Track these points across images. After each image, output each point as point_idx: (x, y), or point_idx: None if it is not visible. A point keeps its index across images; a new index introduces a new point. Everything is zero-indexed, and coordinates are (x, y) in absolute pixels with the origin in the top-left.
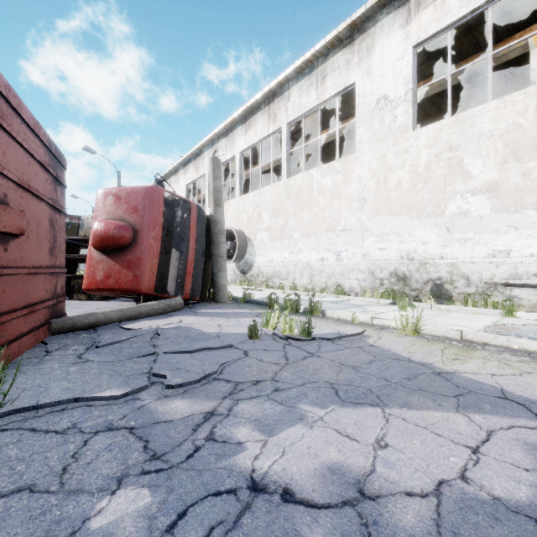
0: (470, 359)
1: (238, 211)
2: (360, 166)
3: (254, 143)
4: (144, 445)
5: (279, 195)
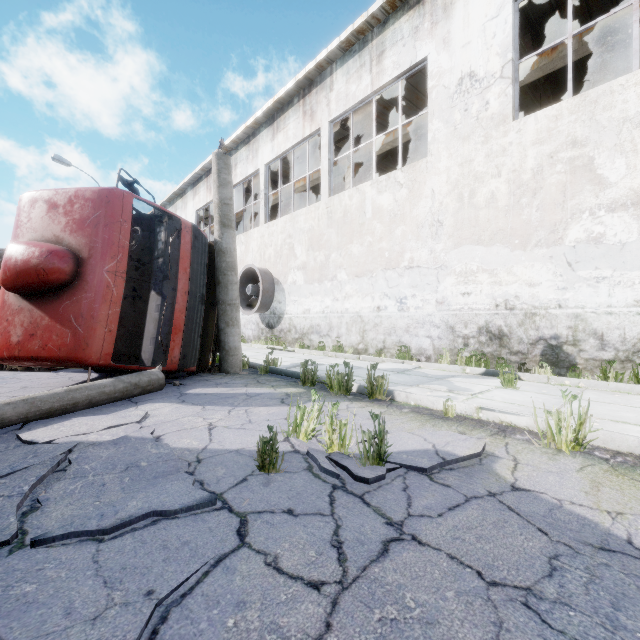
0: None
1: (263, 244)
2: (433, 176)
3: (284, 150)
4: None
5: (319, 220)
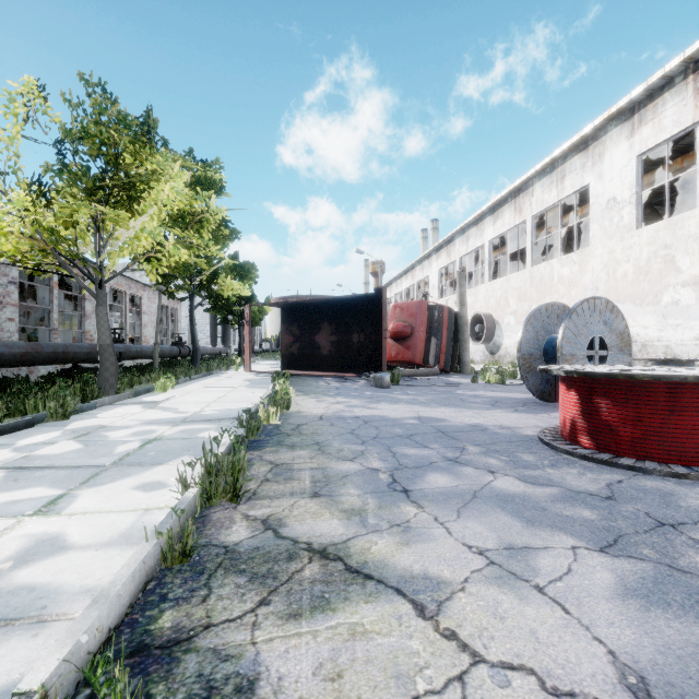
0: None
1: (487, 296)
2: (593, 259)
3: (502, 233)
4: (434, 390)
5: (524, 282)
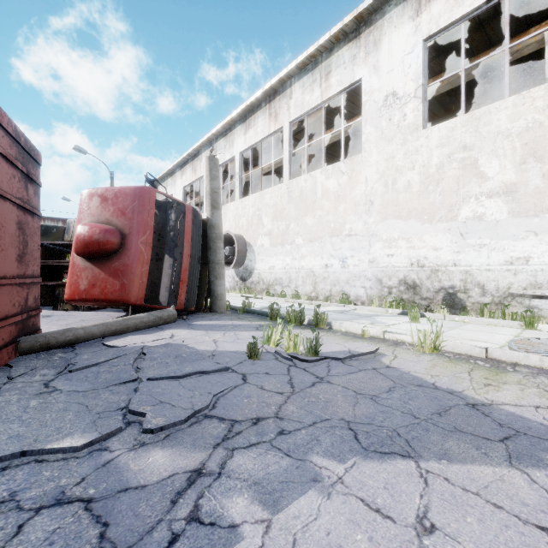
0: (504, 385)
1: (238, 215)
2: (367, 167)
3: (254, 143)
4: (101, 532)
5: (281, 197)
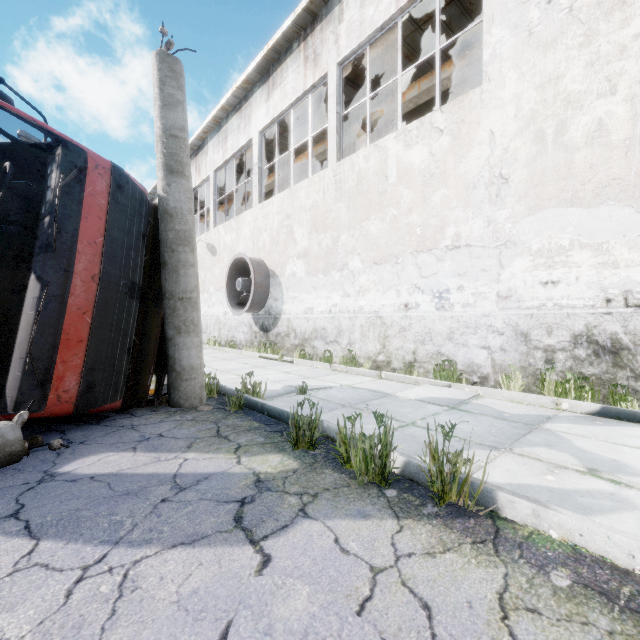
0: None
1: (257, 229)
2: (493, 111)
3: (281, 111)
4: None
5: (324, 193)
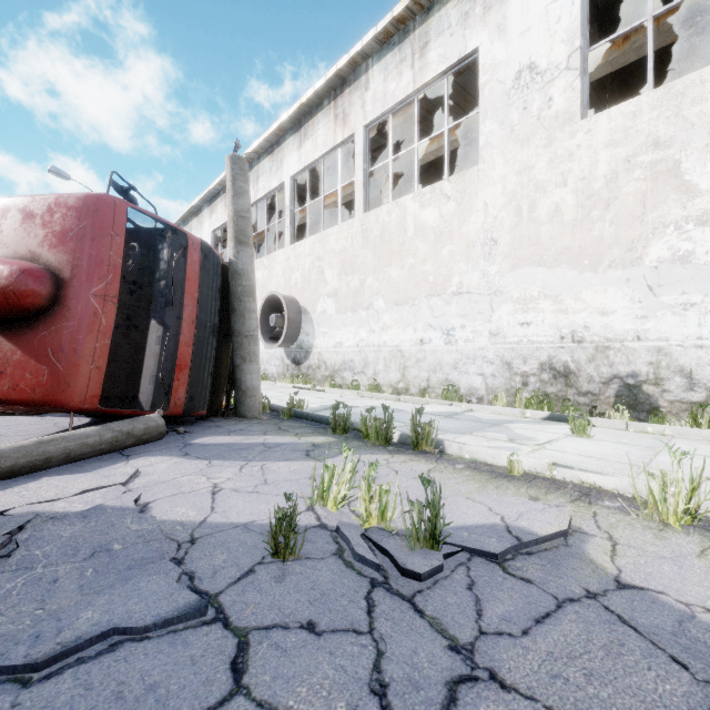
0: None
1: (289, 268)
2: (486, 186)
3: (313, 160)
4: None
5: (352, 239)
